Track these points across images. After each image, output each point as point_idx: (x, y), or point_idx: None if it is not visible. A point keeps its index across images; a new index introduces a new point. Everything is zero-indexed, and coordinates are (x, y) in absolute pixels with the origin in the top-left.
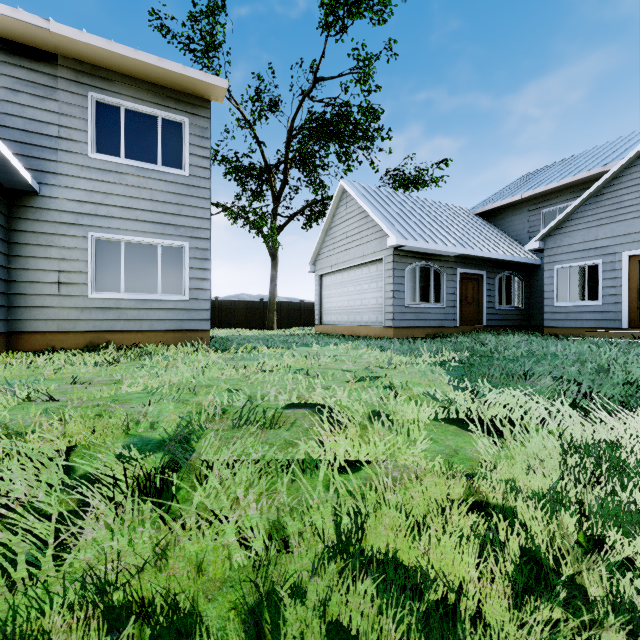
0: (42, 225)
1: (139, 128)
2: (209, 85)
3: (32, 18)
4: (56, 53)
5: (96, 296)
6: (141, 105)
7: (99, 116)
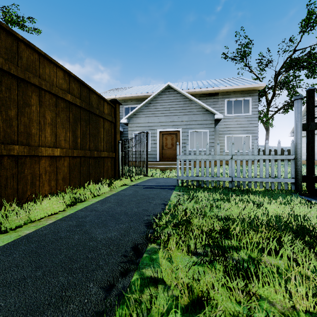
0: (215, 135)
1: (237, 104)
2: (259, 87)
3: (216, 88)
4: (218, 92)
5: (227, 151)
6: (237, 98)
7: (227, 104)
